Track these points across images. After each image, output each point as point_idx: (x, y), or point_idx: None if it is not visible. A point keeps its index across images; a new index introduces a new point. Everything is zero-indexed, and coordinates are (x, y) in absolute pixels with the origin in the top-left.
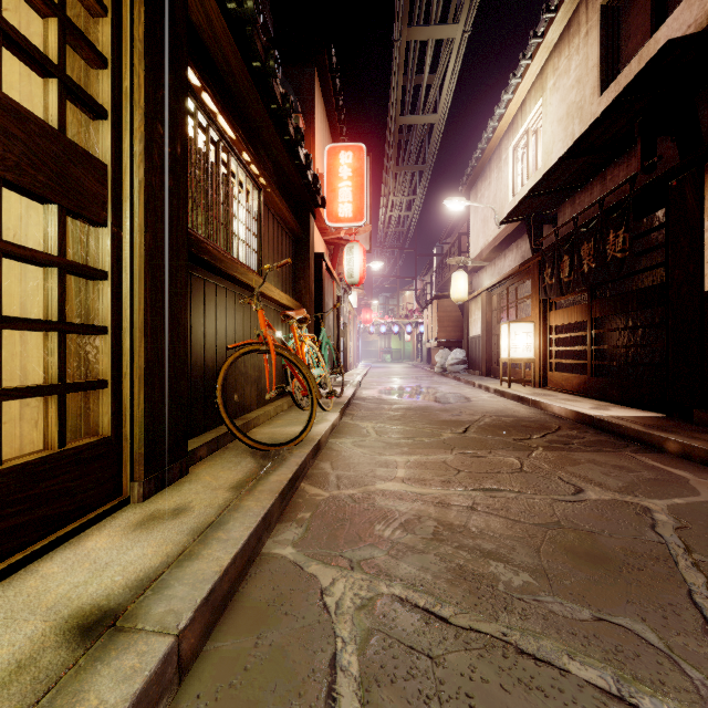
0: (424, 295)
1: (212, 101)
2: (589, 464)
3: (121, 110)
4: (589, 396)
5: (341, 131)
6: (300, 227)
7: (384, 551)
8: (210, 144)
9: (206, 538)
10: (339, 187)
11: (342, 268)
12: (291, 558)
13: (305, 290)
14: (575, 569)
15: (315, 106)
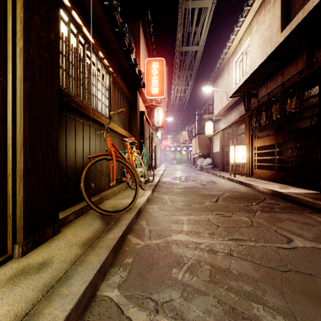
0: (191, 133)
1: (79, 17)
2: (288, 221)
3: (6, 1)
4: (275, 181)
5: (153, 54)
6: (132, 97)
7: (179, 293)
8: (80, 45)
9: (52, 294)
10: (152, 79)
11: (153, 119)
12: (116, 300)
13: (135, 128)
14: (313, 311)
15: (140, 40)
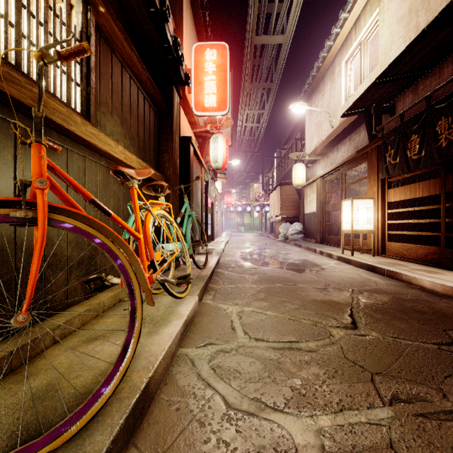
0: (267, 186)
1: None
2: None
3: None
4: (443, 267)
5: None
6: (161, 96)
7: None
8: None
9: None
10: (204, 80)
11: (209, 157)
12: None
13: (169, 163)
14: None
15: (184, 10)
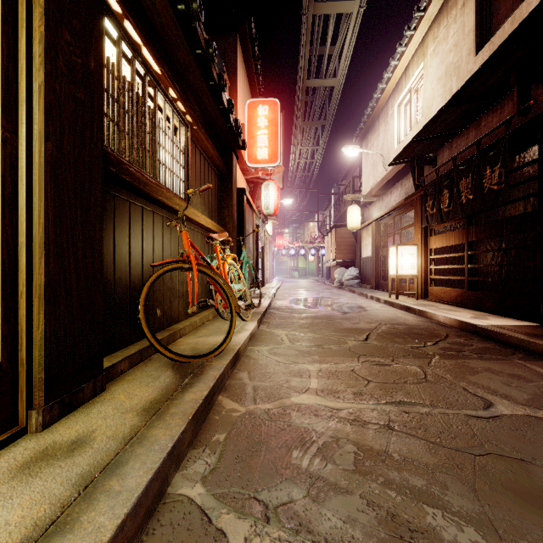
0: (324, 226)
1: (135, 31)
2: (486, 372)
3: (16, 5)
4: (466, 307)
5: (259, 91)
6: (224, 164)
7: (303, 490)
8: (137, 77)
9: (94, 490)
10: (257, 134)
11: (260, 202)
12: (199, 502)
13: (229, 218)
14: (525, 519)
15: (238, 68)
